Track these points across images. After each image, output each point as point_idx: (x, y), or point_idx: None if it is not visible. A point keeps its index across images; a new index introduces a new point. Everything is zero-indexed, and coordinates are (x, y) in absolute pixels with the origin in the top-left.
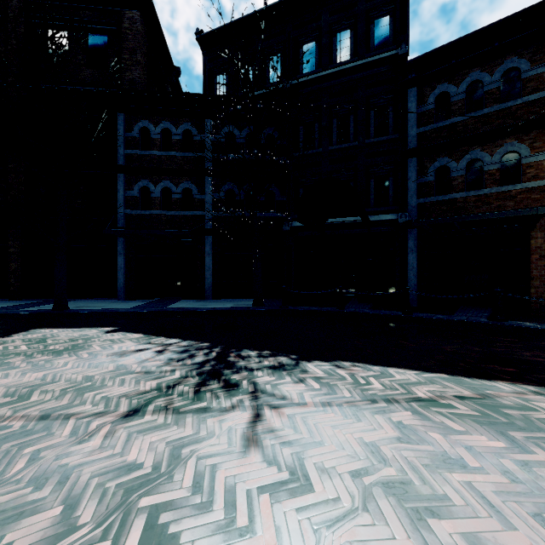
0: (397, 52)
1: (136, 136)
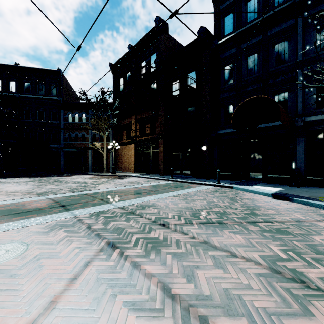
0: (58, 98)
1: None
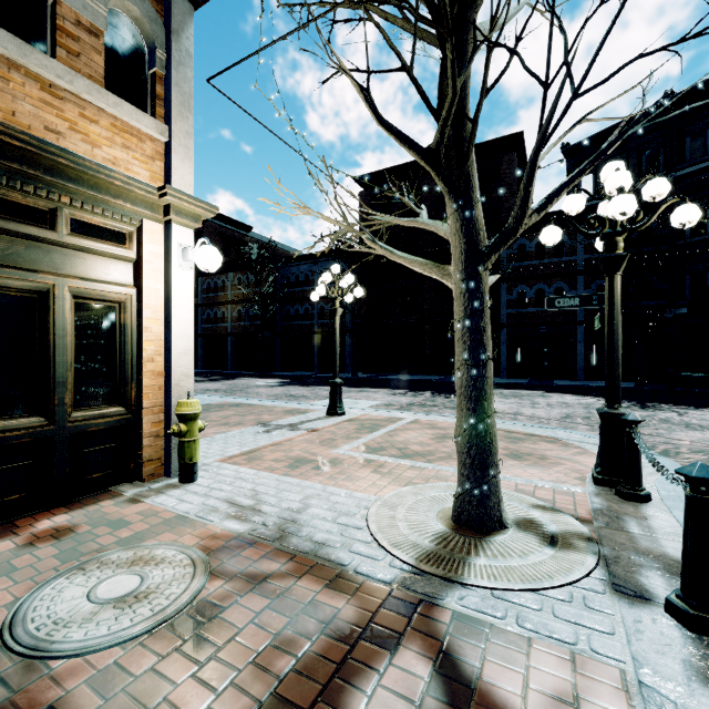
0: None
1: (515, 252)
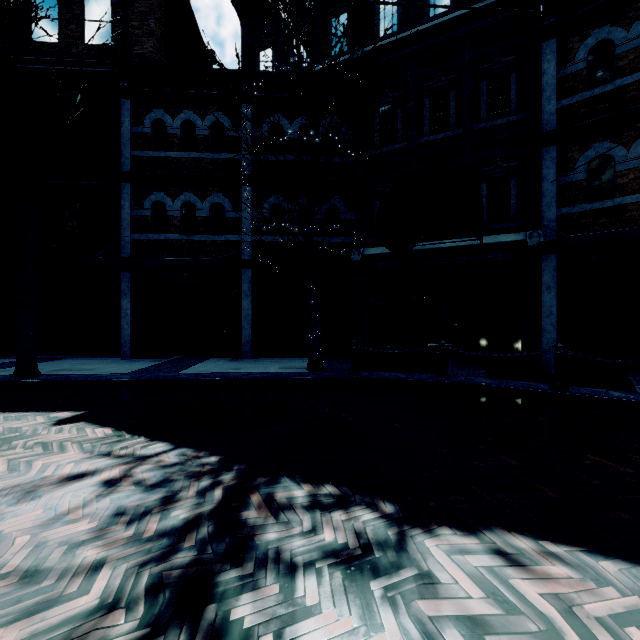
0: None
1: (147, 132)
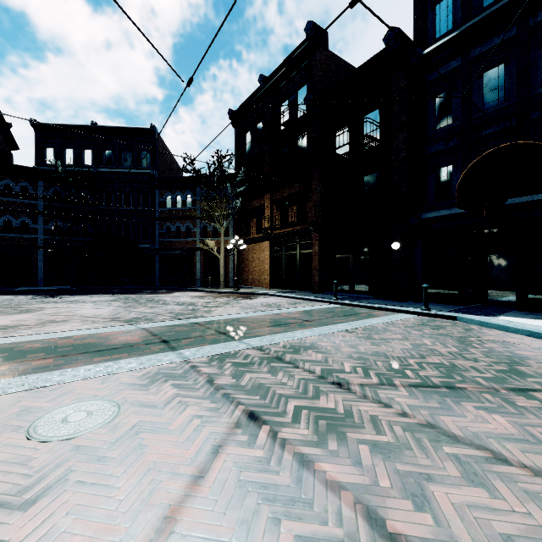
0: (151, 172)
1: None
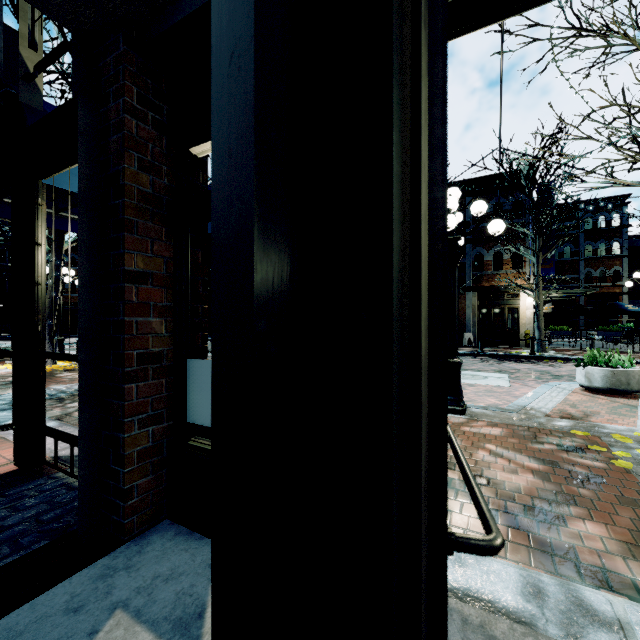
0: None
1: None
